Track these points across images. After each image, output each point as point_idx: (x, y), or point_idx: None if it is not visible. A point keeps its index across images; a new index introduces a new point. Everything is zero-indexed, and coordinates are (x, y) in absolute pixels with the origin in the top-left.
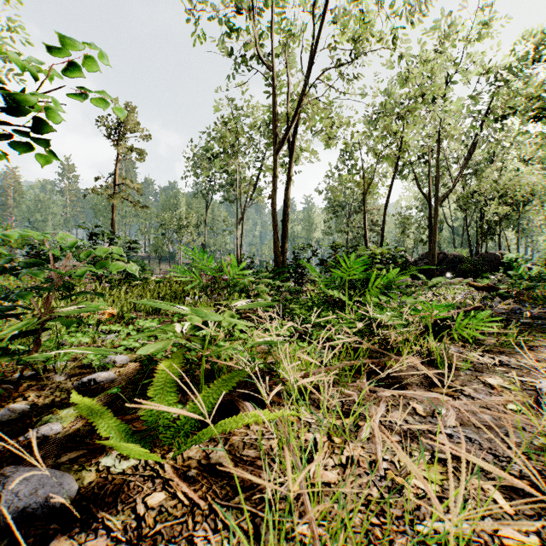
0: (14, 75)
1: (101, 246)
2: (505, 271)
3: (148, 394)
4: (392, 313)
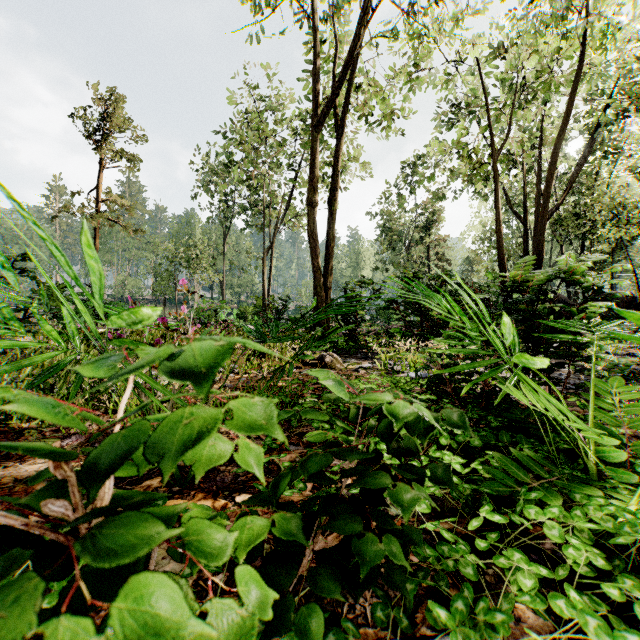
0: None
1: None
2: None
3: None
4: None
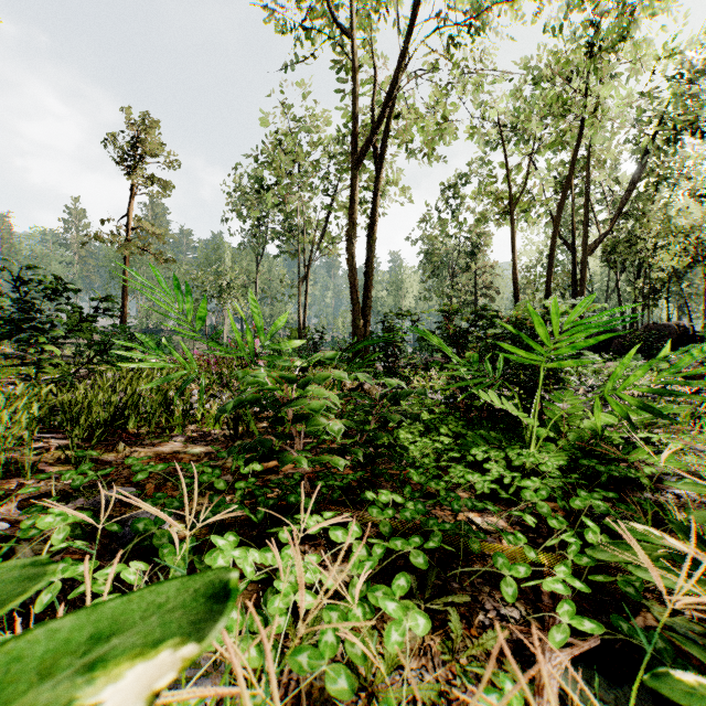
0: None
1: None
2: None
3: None
4: None
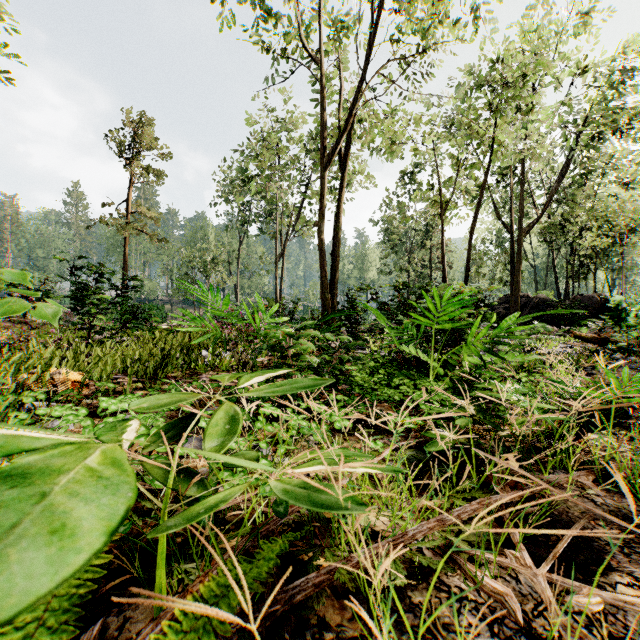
0: None
1: None
2: (612, 318)
3: None
4: (525, 389)
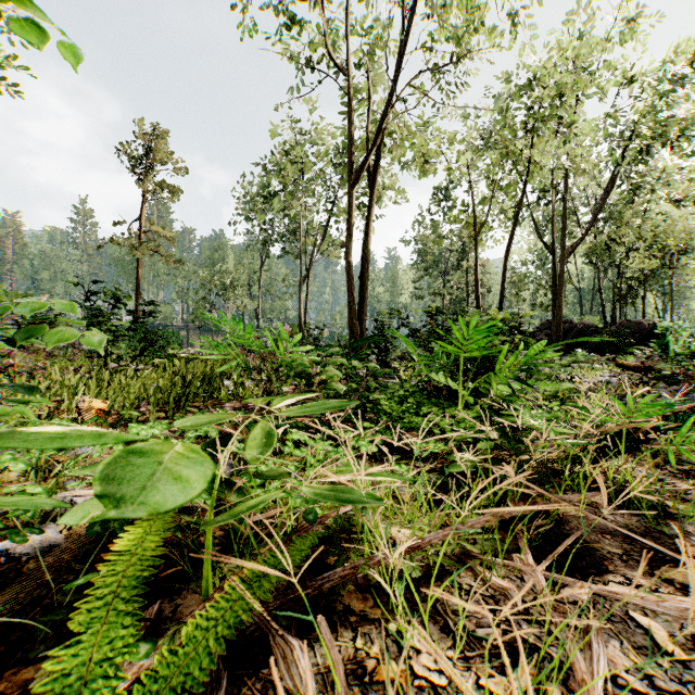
0: (1, 84)
1: (35, 298)
2: (659, 345)
3: (68, 624)
4: (547, 415)
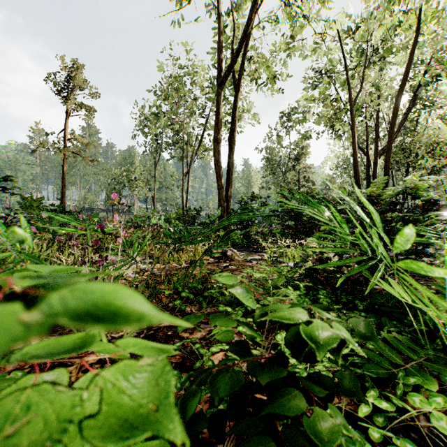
0: None
1: None
2: None
3: None
4: None
